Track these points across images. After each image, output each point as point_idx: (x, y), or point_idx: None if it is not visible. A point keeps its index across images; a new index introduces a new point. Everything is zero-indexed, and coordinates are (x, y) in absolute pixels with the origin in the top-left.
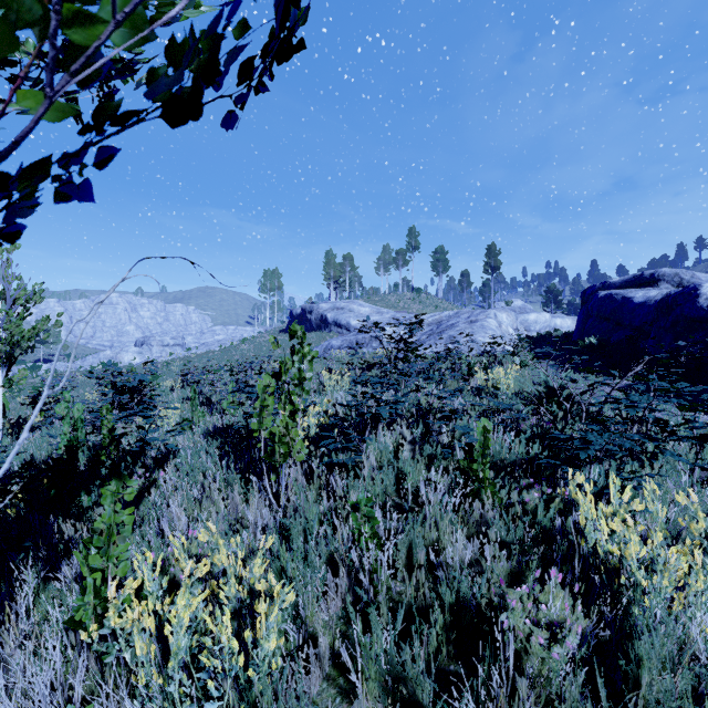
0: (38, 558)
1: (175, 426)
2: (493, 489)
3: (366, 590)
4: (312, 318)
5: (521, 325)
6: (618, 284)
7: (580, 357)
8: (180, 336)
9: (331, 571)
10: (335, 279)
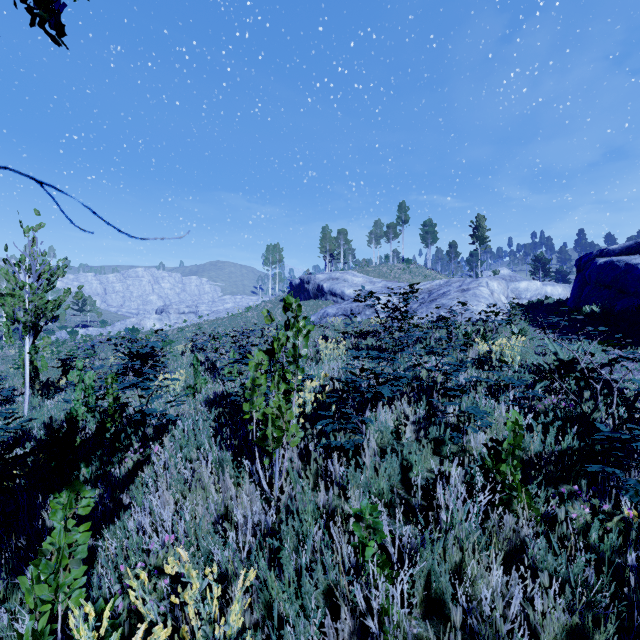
0: (10, 553)
1: (179, 392)
2: (529, 499)
3: (375, 638)
4: (309, 287)
5: (512, 293)
6: (618, 251)
7: (598, 329)
8: (194, 305)
9: (329, 604)
10: (331, 252)
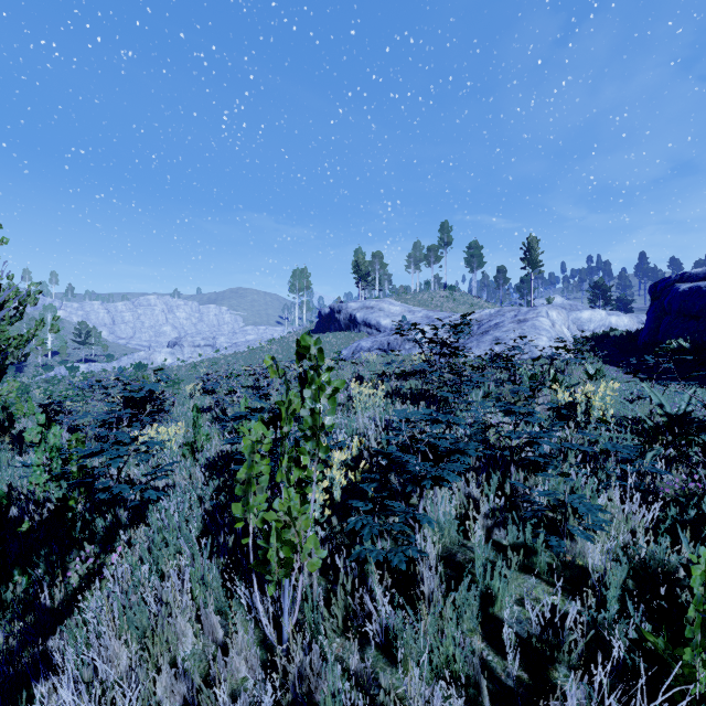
0: None
1: (174, 451)
2: None
3: None
4: (341, 317)
5: (573, 324)
6: (703, 275)
7: None
8: (211, 337)
9: None
10: (364, 277)
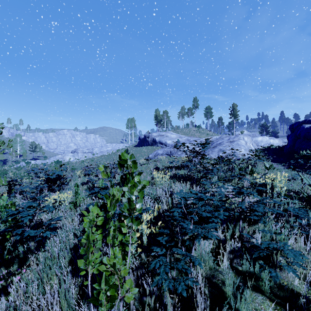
0: None
1: (66, 206)
2: None
3: None
4: (149, 140)
5: (254, 143)
6: None
7: None
8: (91, 148)
9: None
10: (159, 122)
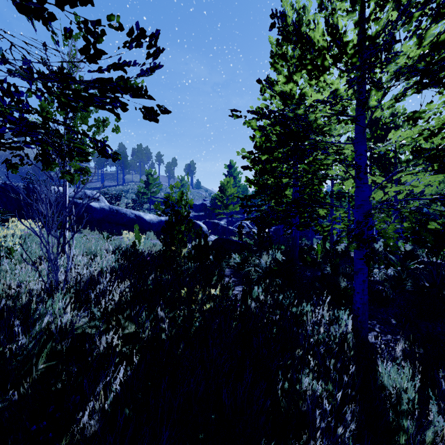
0: None
1: None
2: None
3: None
4: None
5: None
6: None
7: None
8: None
9: None
10: None
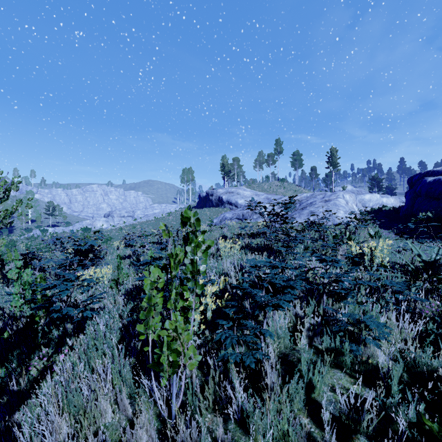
0: None
1: (105, 285)
2: None
3: None
4: (213, 198)
5: (359, 203)
6: (441, 172)
7: None
8: (131, 211)
9: None
10: (228, 173)
